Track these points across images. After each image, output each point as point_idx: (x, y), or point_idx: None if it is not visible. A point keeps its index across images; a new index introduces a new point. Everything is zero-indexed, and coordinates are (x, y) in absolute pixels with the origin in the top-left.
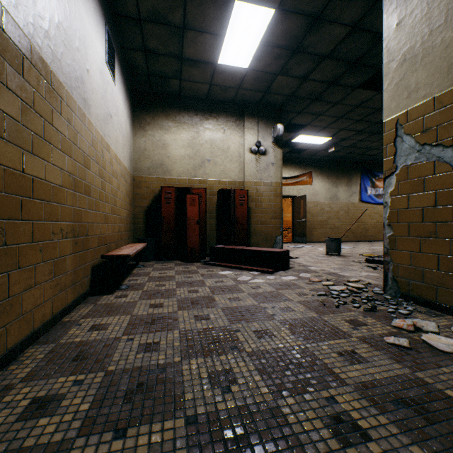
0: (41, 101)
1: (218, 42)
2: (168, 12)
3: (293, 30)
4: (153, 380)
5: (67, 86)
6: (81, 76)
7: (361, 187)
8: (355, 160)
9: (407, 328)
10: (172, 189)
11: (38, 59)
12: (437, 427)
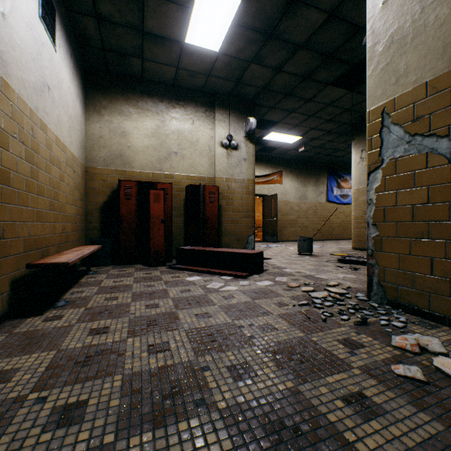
0: None
1: (185, 15)
2: None
3: (268, 10)
4: None
5: None
6: None
7: (328, 187)
8: (323, 161)
9: (411, 348)
10: (133, 183)
11: None
12: None
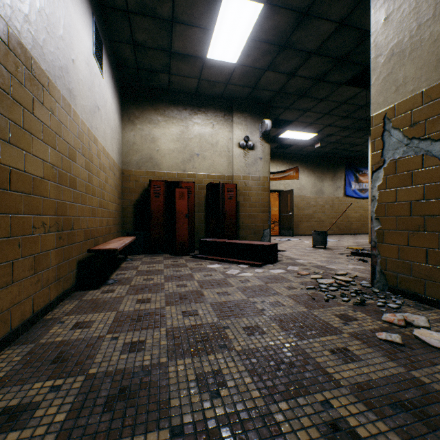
0: (20, 88)
1: (207, 36)
2: (157, 4)
3: (281, 25)
4: (137, 384)
5: (50, 75)
6: (66, 66)
7: (345, 182)
8: (340, 155)
9: (398, 322)
10: (161, 183)
11: (16, 43)
12: (439, 434)
